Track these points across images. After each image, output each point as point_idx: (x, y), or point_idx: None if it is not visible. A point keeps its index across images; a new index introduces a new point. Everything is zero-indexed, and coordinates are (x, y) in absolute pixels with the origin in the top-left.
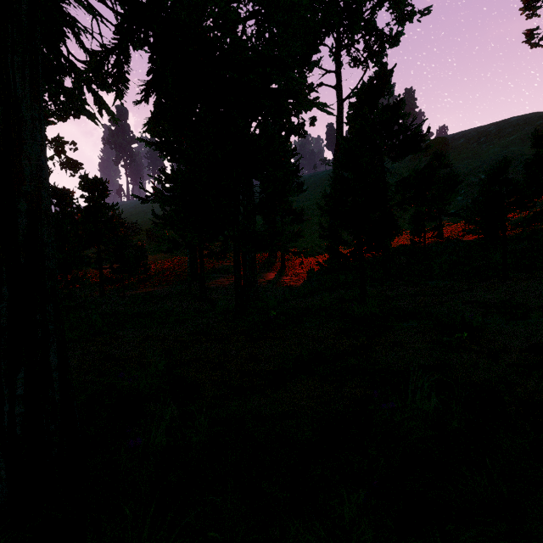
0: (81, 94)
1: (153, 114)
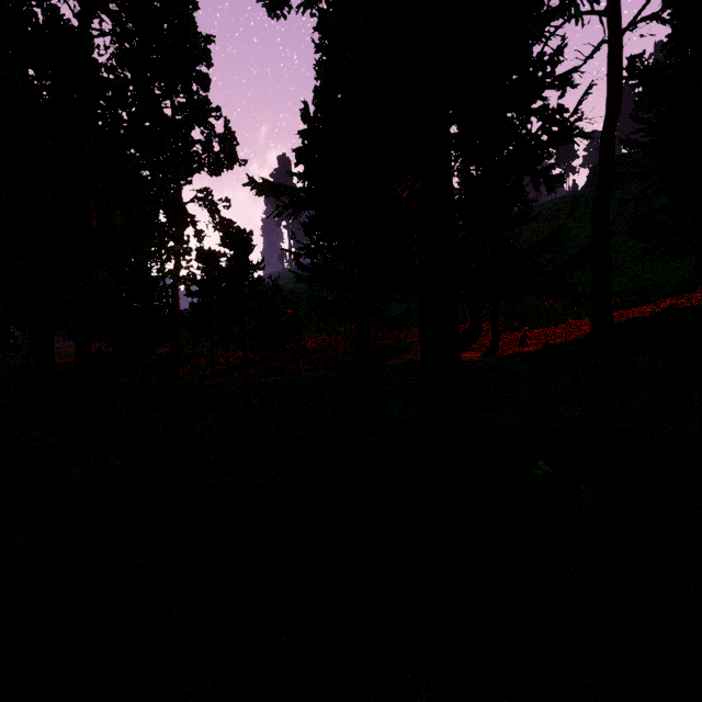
0: (233, 139)
1: None
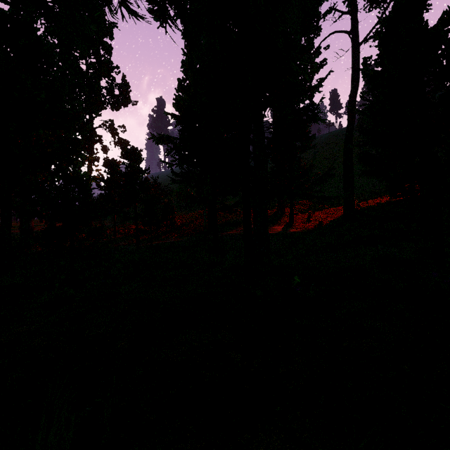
0: (128, 87)
1: (176, 90)
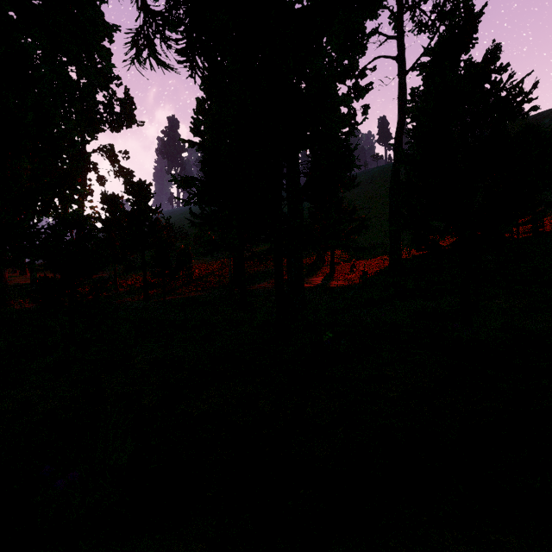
0: (132, 103)
1: (195, 112)
